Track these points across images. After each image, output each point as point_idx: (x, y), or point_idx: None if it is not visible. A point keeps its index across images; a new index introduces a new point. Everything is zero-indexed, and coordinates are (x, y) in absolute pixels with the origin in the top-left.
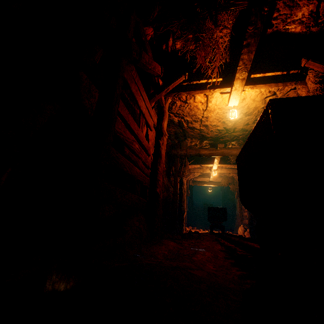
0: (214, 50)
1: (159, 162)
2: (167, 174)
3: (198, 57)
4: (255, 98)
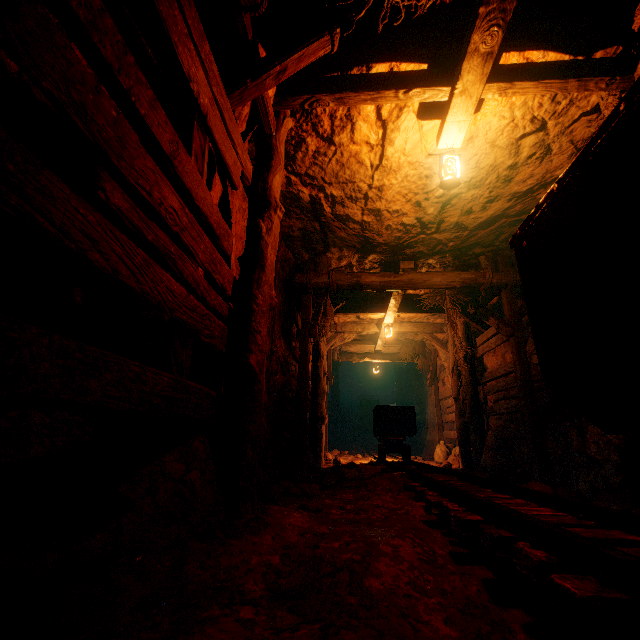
0: None
1: (258, 279)
2: (285, 333)
3: None
4: (497, 140)
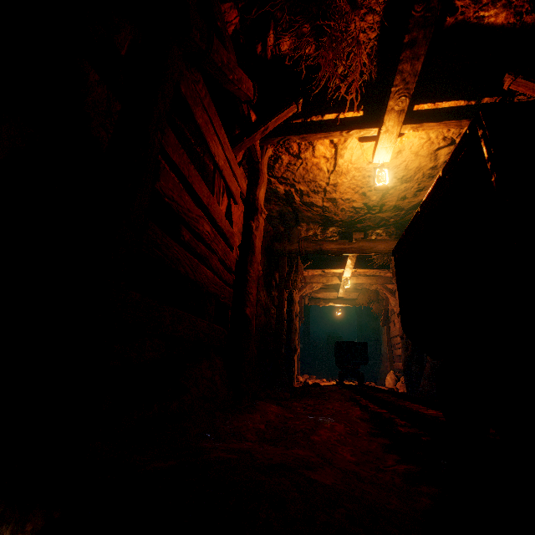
0: (350, 56)
1: (251, 260)
2: (267, 286)
3: (321, 62)
4: (420, 151)
